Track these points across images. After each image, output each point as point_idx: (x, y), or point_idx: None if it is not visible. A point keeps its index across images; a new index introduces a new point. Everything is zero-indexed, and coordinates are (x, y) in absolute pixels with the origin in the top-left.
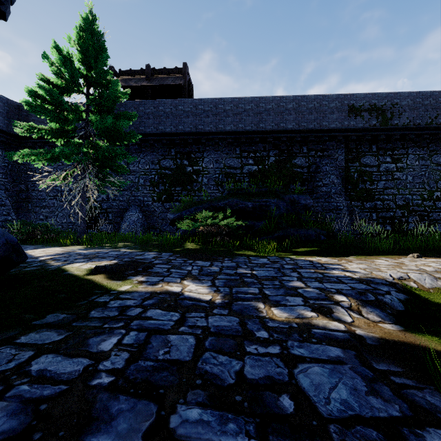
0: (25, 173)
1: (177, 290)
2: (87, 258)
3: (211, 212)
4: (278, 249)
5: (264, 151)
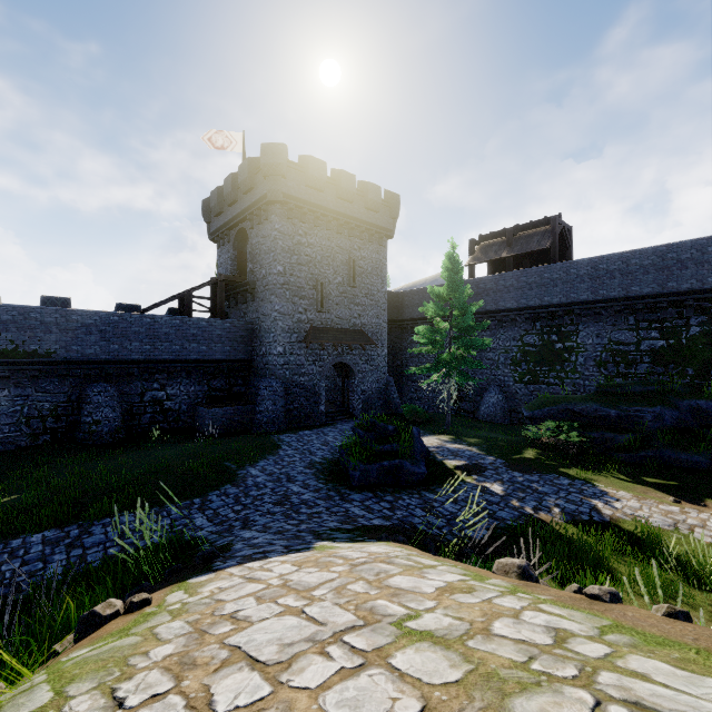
0: (400, 350)
1: (488, 486)
2: (453, 456)
3: (556, 422)
4: (623, 473)
5: (678, 319)
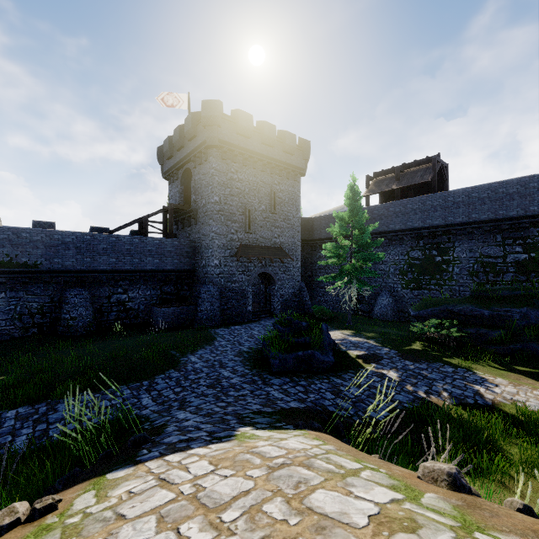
0: (311, 263)
1: (385, 373)
2: (354, 347)
3: (439, 320)
4: (497, 362)
5: (538, 237)
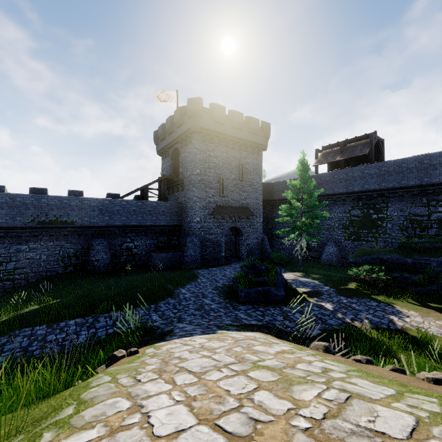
0: (271, 219)
1: (323, 305)
2: (302, 285)
3: (370, 266)
4: (414, 299)
5: None
